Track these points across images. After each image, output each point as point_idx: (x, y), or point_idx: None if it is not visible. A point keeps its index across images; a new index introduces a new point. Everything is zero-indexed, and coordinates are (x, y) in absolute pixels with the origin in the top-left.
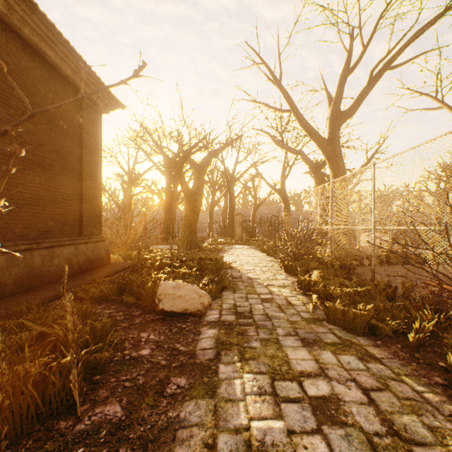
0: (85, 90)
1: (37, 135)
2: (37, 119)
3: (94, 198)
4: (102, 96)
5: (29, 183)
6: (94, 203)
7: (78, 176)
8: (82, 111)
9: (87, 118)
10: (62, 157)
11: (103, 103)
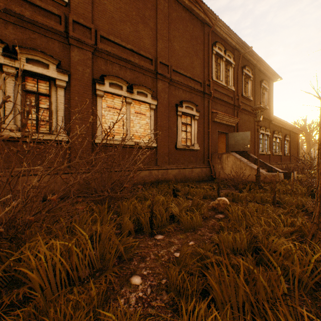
0: (298, 133)
1: (294, 145)
2: (294, 143)
3: (298, 154)
4: (300, 132)
5: (293, 153)
6: (298, 155)
7: (296, 150)
8: (297, 137)
9: (297, 138)
10: (295, 148)
11: (300, 133)
